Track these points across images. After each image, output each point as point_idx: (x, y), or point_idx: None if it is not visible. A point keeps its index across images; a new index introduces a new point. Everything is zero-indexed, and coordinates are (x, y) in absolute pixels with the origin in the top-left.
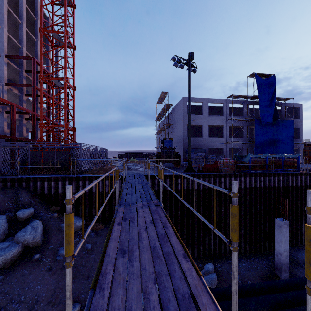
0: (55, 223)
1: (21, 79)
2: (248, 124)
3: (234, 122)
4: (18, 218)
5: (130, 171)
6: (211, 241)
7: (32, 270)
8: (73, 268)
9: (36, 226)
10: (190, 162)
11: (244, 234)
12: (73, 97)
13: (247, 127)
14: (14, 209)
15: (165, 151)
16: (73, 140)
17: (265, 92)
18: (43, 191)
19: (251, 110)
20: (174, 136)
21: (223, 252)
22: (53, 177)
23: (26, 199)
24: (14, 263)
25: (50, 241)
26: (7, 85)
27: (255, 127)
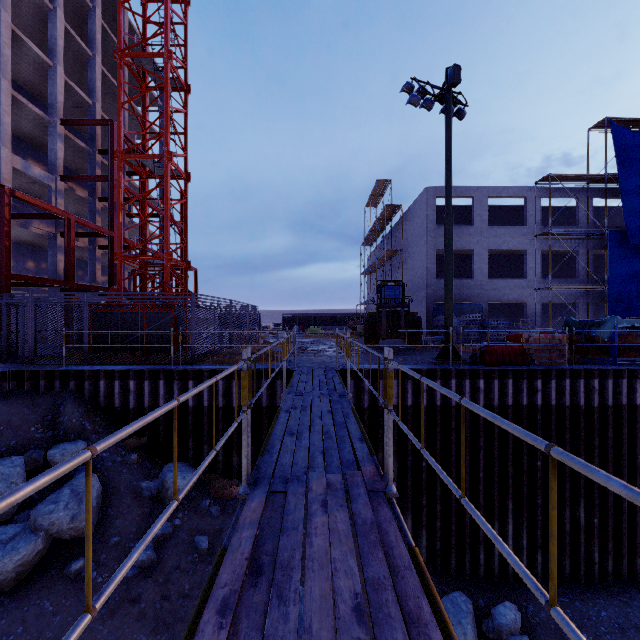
0: (131, 478)
1: (92, 168)
2: (589, 244)
3: (554, 241)
4: (51, 464)
5: (306, 357)
6: (508, 541)
7: (62, 603)
8: (161, 602)
9: (83, 488)
10: (451, 337)
11: (600, 528)
12: (185, 196)
13: (586, 251)
14: (48, 442)
15: (386, 312)
16: (184, 287)
17: (637, 163)
18: (113, 400)
19: (595, 212)
20: (404, 278)
21: (540, 571)
22: (133, 369)
23: (74, 420)
24: (25, 580)
25: (114, 524)
26: (63, 180)
27: (610, 250)
